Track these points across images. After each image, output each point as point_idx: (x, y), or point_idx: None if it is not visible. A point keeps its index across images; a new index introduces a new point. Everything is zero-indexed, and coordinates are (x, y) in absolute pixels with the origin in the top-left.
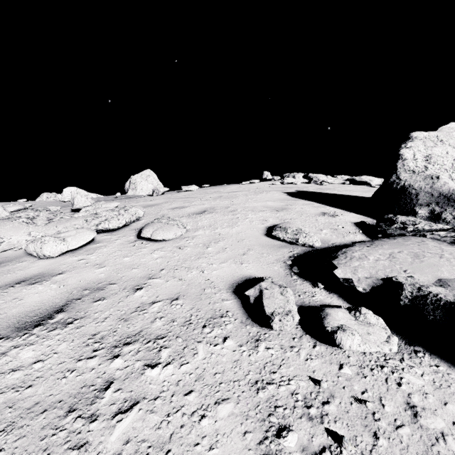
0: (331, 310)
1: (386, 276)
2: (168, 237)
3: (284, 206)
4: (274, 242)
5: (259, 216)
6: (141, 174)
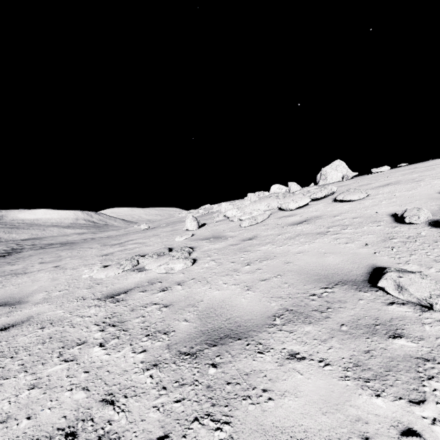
0: None
1: None
2: (353, 199)
3: None
4: None
5: None
6: (330, 165)
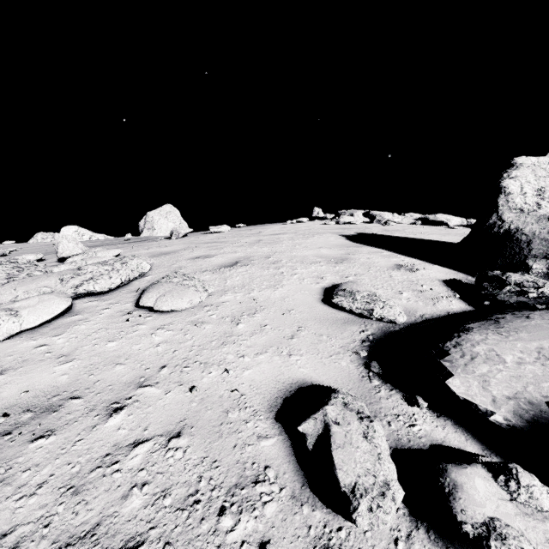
0: (461, 474)
1: (544, 397)
2: (179, 307)
3: (344, 255)
4: (336, 314)
5: (311, 271)
6: (159, 210)
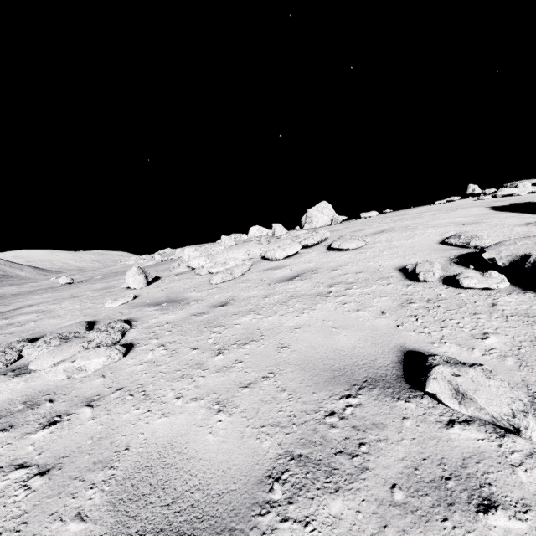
0: (465, 272)
1: (524, 253)
2: (351, 247)
3: (477, 220)
4: (445, 247)
5: (439, 231)
6: (316, 207)
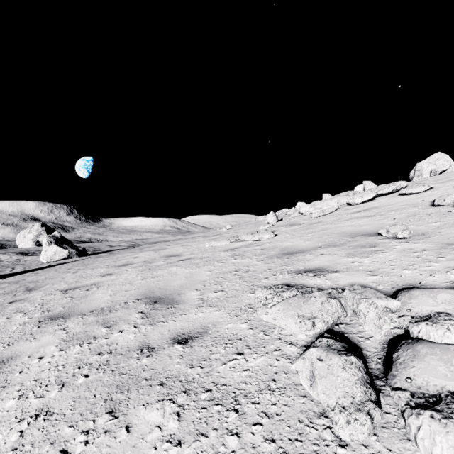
0: None
1: None
2: (414, 192)
3: None
4: None
5: None
6: (427, 159)
